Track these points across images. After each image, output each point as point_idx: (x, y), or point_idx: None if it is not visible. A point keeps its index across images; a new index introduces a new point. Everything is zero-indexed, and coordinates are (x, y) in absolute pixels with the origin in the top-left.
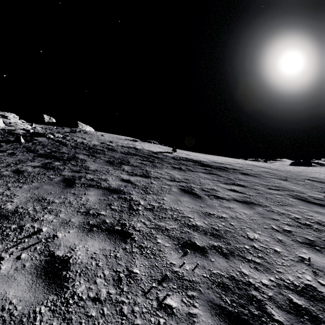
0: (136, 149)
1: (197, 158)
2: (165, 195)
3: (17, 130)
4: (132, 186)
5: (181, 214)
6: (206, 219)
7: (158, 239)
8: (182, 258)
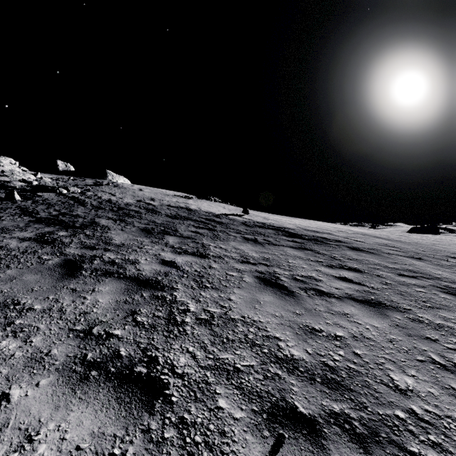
0: (190, 210)
1: (280, 223)
2: (232, 290)
3: (12, 182)
4: (178, 273)
5: (262, 330)
6: (309, 341)
7: (220, 398)
8: (271, 455)
